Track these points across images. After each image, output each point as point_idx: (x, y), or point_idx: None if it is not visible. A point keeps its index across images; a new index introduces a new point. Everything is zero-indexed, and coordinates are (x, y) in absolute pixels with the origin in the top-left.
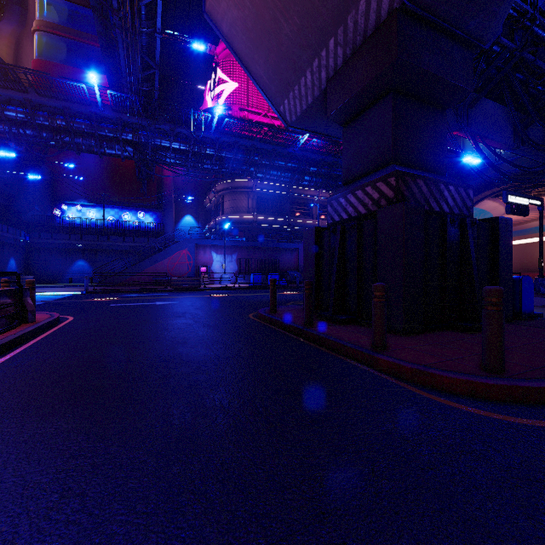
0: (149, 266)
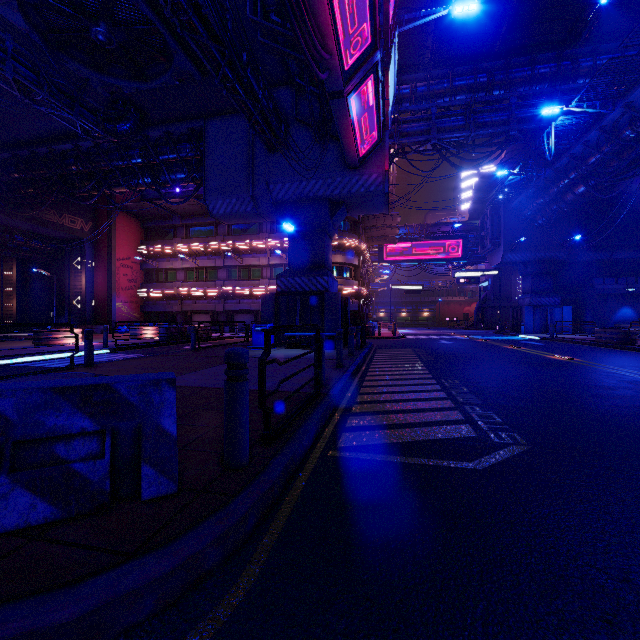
0: None
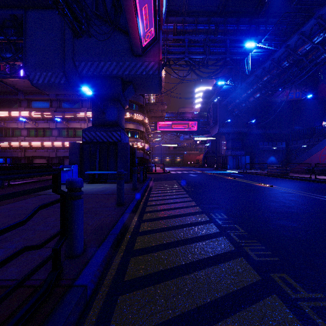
0: (306, 158)
